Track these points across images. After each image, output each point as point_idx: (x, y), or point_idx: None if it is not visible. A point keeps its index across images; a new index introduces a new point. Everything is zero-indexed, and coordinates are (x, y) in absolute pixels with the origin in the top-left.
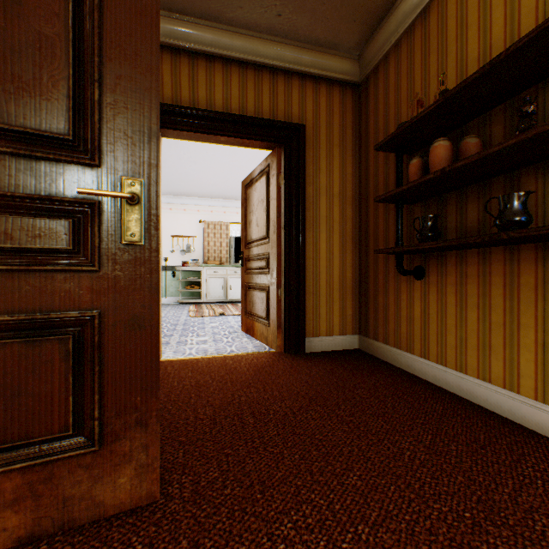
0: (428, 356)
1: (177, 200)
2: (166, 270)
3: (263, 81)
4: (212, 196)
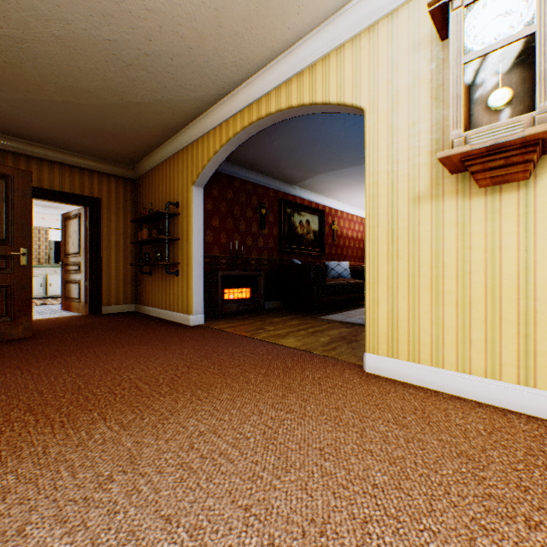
0: (153, 306)
1: None
2: None
3: (76, 173)
4: None
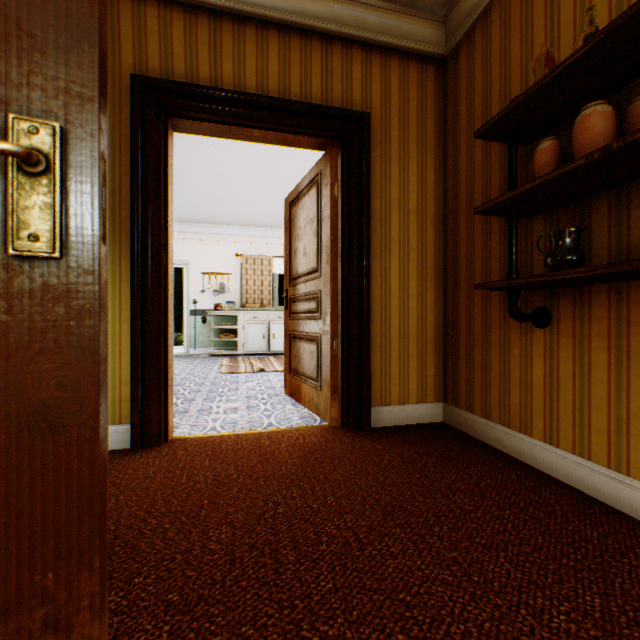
0: (557, 442)
1: (208, 229)
2: (196, 315)
3: (313, 52)
4: (251, 224)
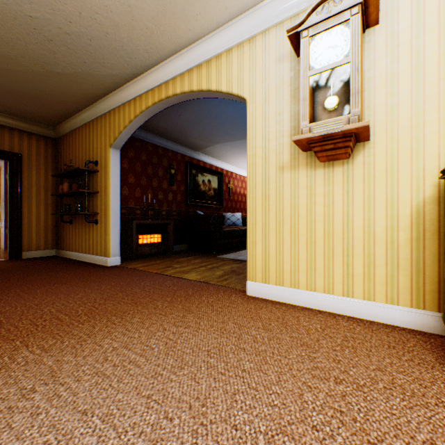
0: (74, 250)
1: None
2: None
3: None
4: None
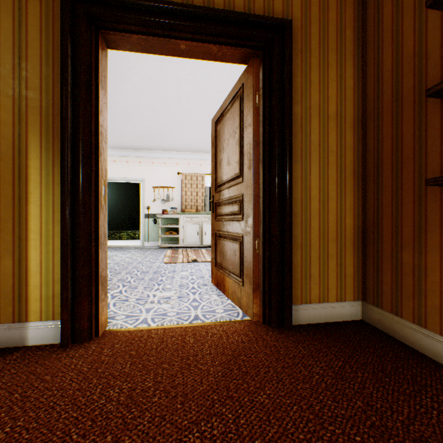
0: None
1: (158, 154)
2: (149, 217)
3: None
4: (188, 150)
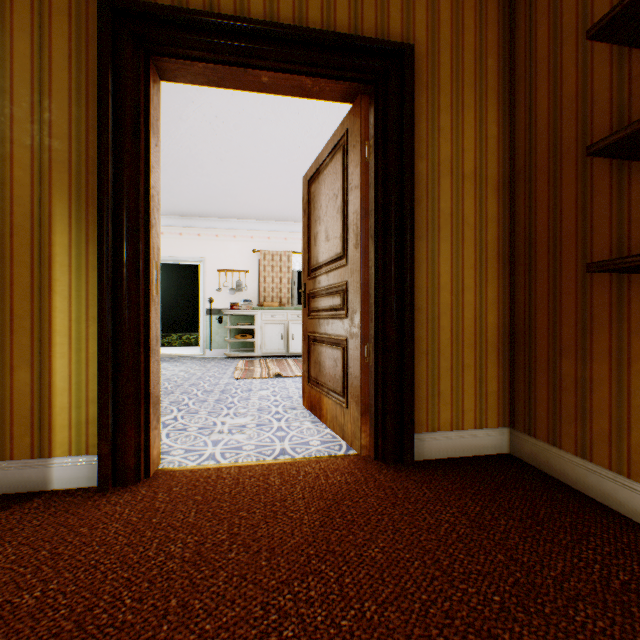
0: None
1: (224, 224)
2: (211, 314)
3: None
4: (269, 218)
